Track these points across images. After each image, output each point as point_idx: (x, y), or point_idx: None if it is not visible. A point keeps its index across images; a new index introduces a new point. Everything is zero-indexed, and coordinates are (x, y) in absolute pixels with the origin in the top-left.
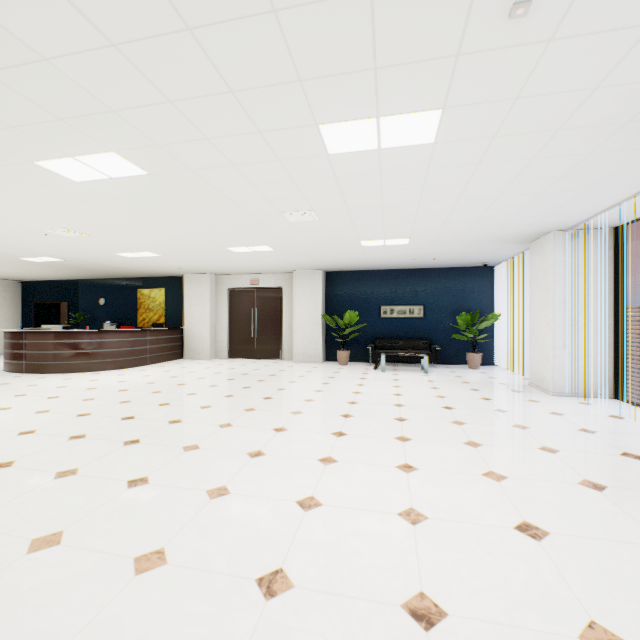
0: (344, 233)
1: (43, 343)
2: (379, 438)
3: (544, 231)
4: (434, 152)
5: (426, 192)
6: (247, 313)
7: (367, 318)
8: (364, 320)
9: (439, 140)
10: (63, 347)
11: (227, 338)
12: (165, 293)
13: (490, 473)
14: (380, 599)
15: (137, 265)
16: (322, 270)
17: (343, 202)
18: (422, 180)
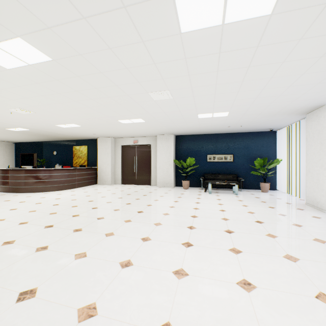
0: (188, 108)
1: (17, 176)
2: (217, 249)
3: (320, 104)
4: (267, 26)
5: (249, 71)
6: (131, 159)
7: (199, 162)
8: (198, 163)
9: (276, 10)
10: (28, 178)
11: (120, 173)
12: (87, 148)
13: (322, 295)
14: None
15: (70, 132)
16: (173, 134)
17: (189, 82)
18: (249, 59)
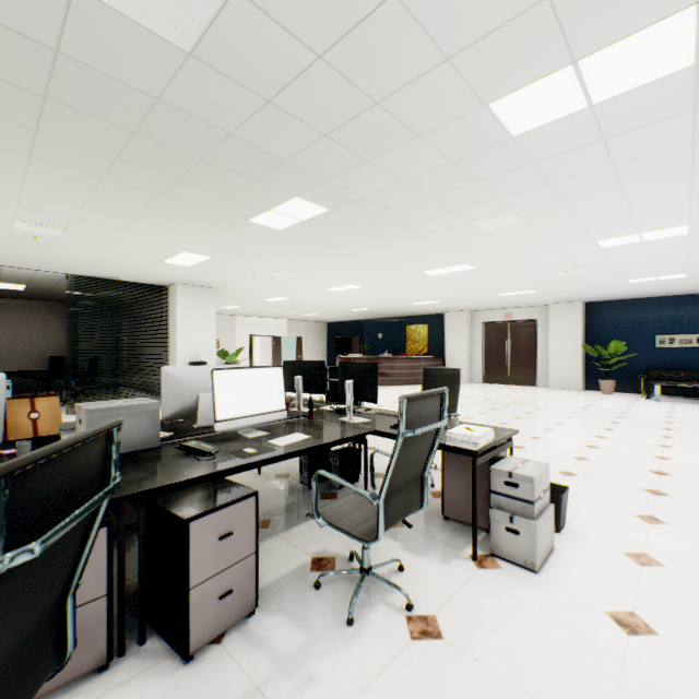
0: (610, 277)
1: None
2: (643, 434)
3: None
4: (689, 236)
5: (692, 250)
6: (500, 344)
7: (637, 348)
8: (633, 350)
9: (691, 232)
10: None
11: (481, 365)
12: (427, 328)
13: None
14: (636, 468)
15: (416, 309)
16: (581, 302)
17: (610, 263)
18: (684, 246)
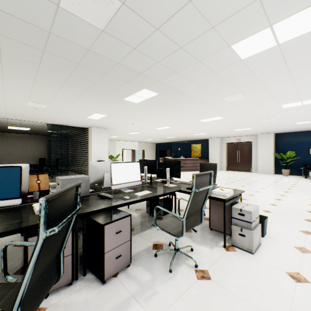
0: (287, 121)
1: None
2: (303, 194)
3: None
4: None
5: None
6: (234, 152)
7: (300, 154)
8: (298, 155)
9: None
10: None
11: (225, 162)
12: (201, 145)
13: None
14: (299, 209)
15: (195, 137)
16: (273, 133)
17: (287, 115)
18: None
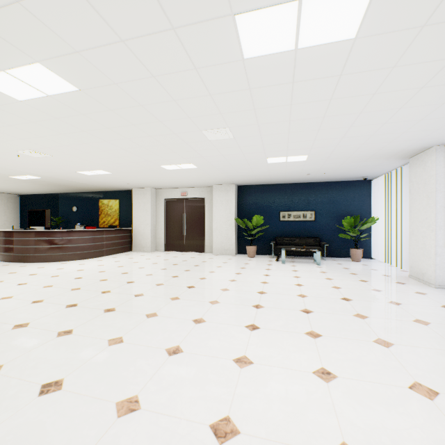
0: (254, 151)
1: (25, 240)
2: (290, 333)
3: (427, 146)
4: (351, 52)
5: (332, 105)
6: (179, 217)
7: (270, 221)
8: (267, 222)
9: (361, 34)
10: (40, 243)
11: (164, 236)
12: (119, 203)
13: (417, 386)
14: None
15: (96, 181)
16: (235, 184)
17: (255, 118)
18: (331, 90)
